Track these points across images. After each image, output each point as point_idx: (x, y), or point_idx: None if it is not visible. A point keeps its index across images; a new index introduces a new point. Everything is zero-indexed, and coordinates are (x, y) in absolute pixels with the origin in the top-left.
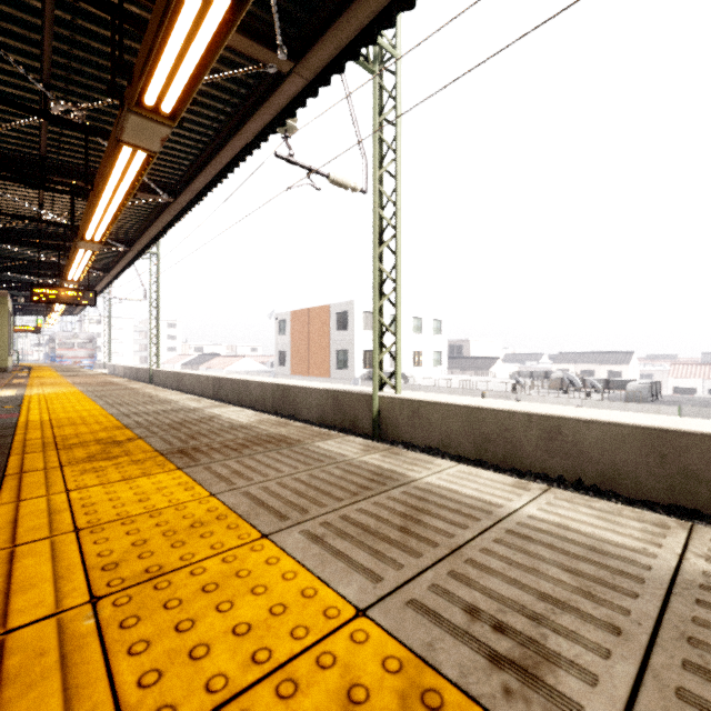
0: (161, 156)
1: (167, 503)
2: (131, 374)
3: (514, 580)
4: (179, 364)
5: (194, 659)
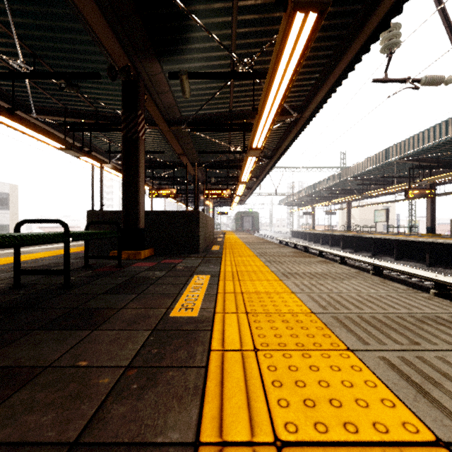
0: None
1: None
2: None
3: None
4: None
5: None
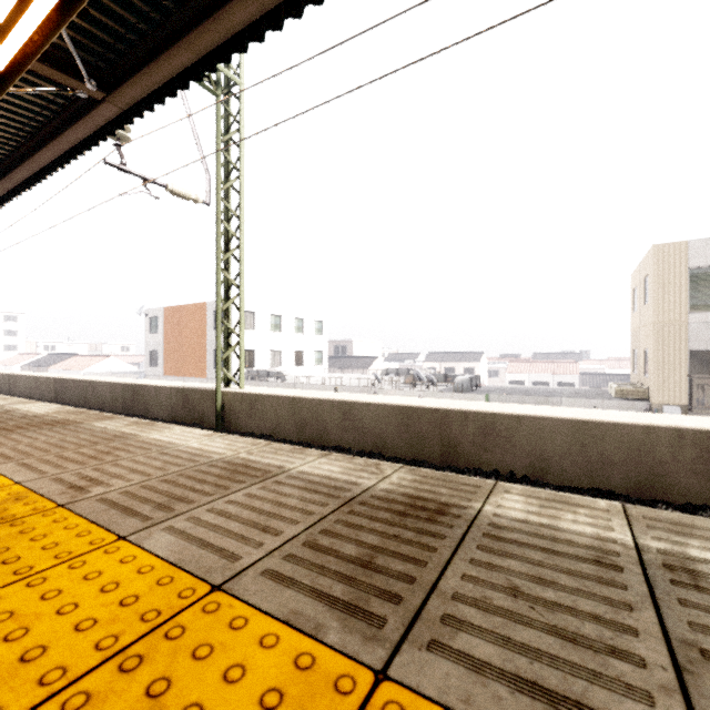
0: None
1: None
2: None
3: (128, 468)
4: (20, 366)
5: None
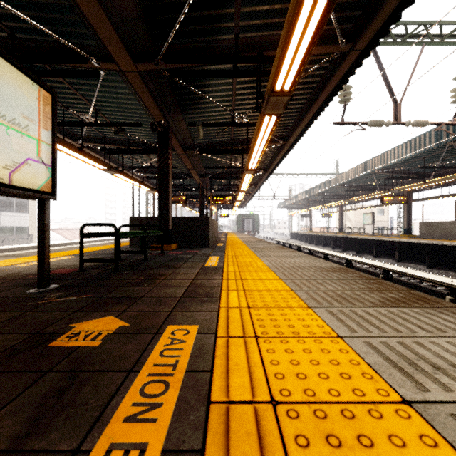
0: None
1: None
2: None
3: None
4: None
5: None
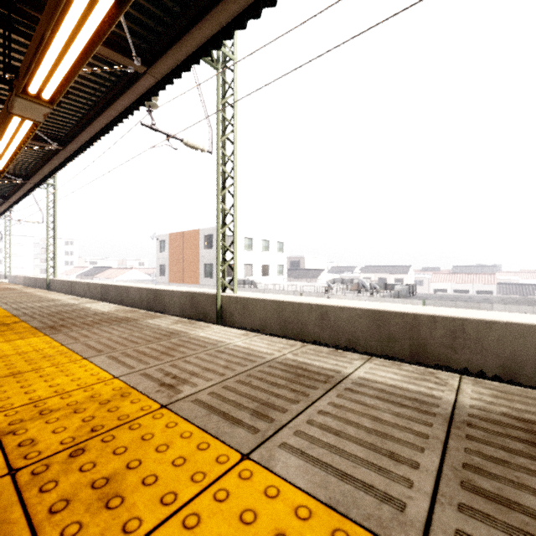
0: (51, 115)
1: (32, 350)
2: (30, 283)
3: (198, 365)
4: (75, 275)
5: (27, 393)
